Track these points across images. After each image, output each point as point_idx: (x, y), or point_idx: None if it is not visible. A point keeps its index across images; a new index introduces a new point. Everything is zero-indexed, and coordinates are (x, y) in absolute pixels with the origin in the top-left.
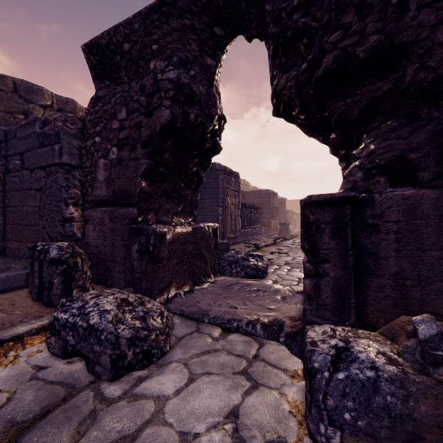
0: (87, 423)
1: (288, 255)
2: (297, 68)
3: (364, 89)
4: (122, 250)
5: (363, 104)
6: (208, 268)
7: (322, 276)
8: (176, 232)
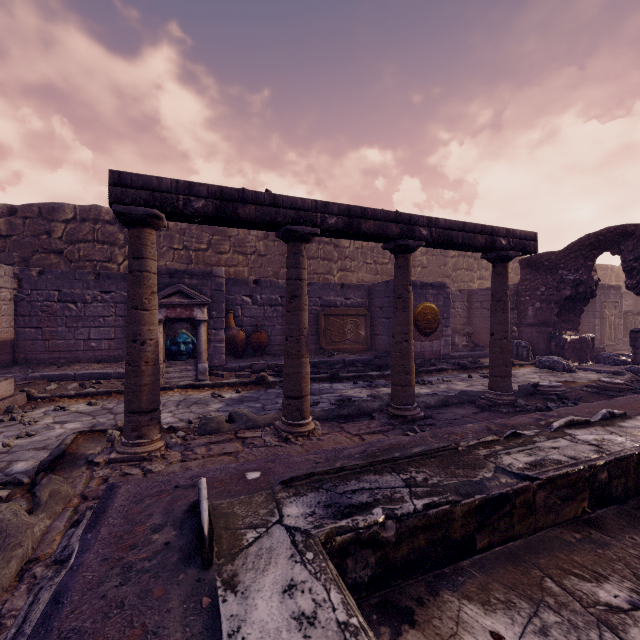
0: (562, 374)
1: None
2: (632, 280)
3: None
4: (543, 345)
5: None
6: (587, 357)
7: (636, 354)
8: (571, 338)
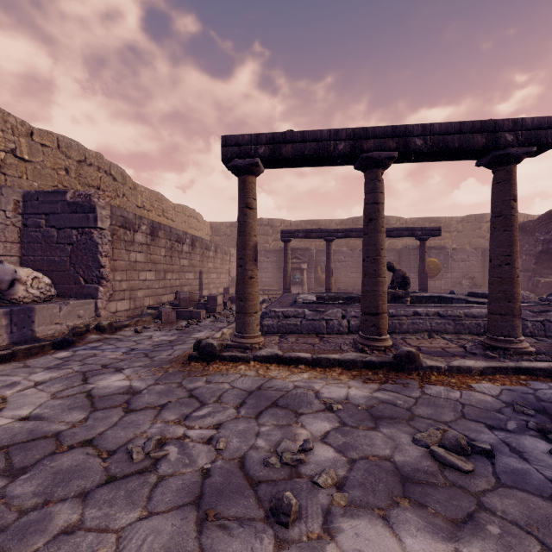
0: None
1: None
2: None
3: None
4: (526, 285)
5: None
6: None
7: None
8: (545, 280)
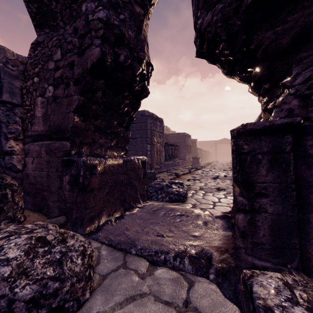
0: None
1: (201, 182)
2: (223, 1)
3: (297, 15)
4: (57, 181)
5: (295, 31)
6: (137, 195)
7: (258, 212)
8: (108, 164)
